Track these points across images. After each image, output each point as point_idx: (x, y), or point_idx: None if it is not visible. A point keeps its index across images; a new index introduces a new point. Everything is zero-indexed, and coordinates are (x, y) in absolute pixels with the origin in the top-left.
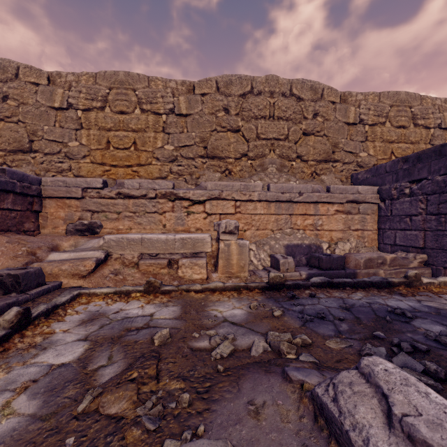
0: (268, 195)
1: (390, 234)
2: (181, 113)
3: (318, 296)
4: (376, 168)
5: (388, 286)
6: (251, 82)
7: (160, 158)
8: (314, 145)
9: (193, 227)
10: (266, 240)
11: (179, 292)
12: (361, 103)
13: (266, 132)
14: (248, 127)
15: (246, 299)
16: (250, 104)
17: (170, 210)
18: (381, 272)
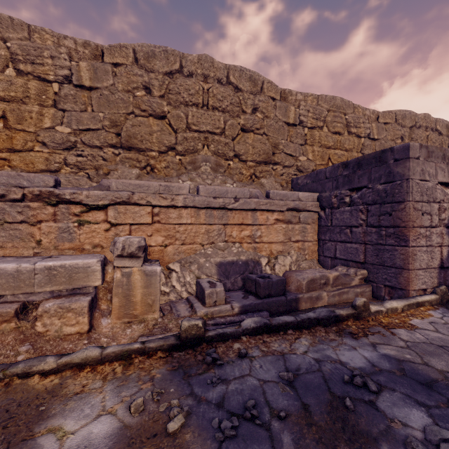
0: (196, 200)
1: (331, 246)
2: (83, 84)
3: (250, 354)
4: (316, 173)
5: (336, 322)
6: (180, 59)
7: (48, 142)
8: (253, 144)
9: (88, 243)
10: (194, 257)
11: (4, 384)
12: (301, 103)
13: (198, 123)
14: (176, 114)
15: (134, 381)
16: (178, 86)
17: (50, 219)
18: (324, 295)
